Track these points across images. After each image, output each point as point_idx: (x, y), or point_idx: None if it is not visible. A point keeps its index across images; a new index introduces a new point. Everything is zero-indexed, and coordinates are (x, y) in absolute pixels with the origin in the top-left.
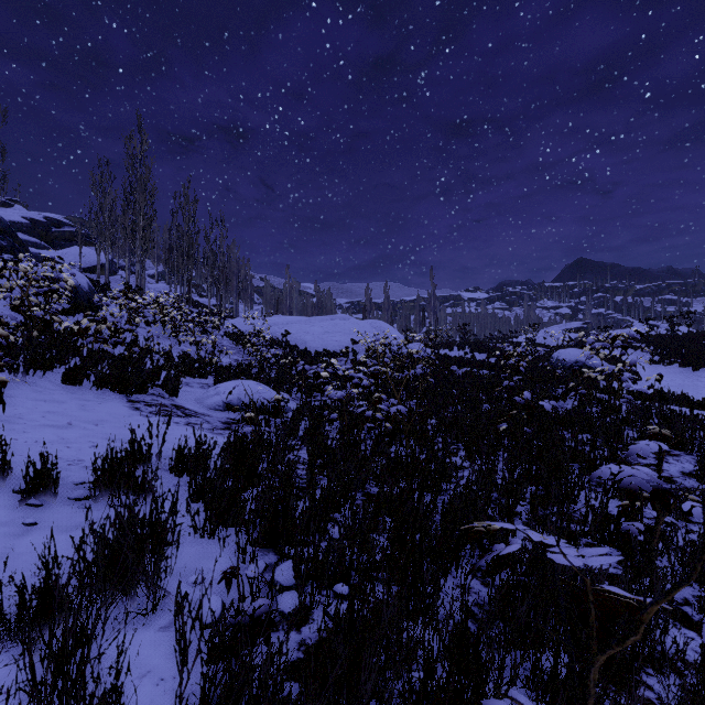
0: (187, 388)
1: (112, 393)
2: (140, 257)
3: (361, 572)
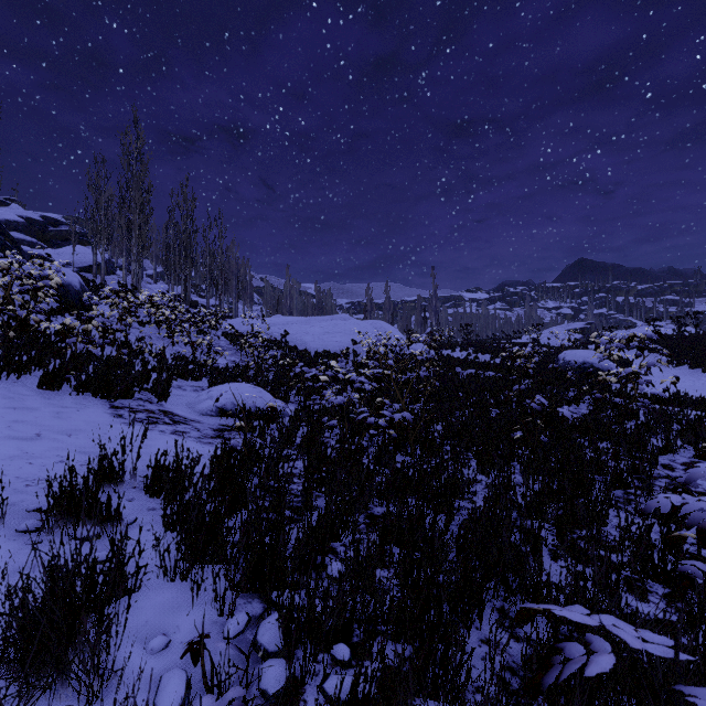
0: (179, 391)
1: (94, 399)
2: (136, 255)
3: (366, 629)
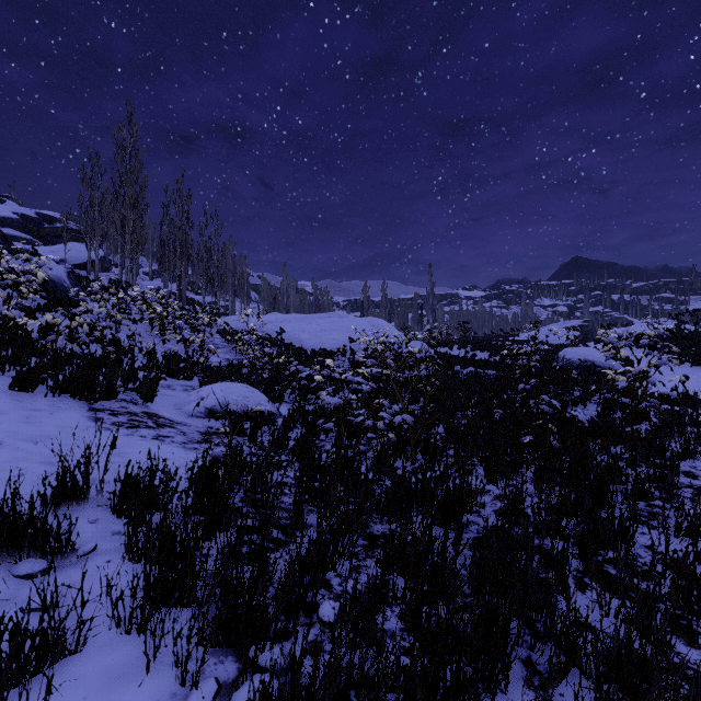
0: (168, 391)
1: (72, 400)
2: (130, 252)
3: None
